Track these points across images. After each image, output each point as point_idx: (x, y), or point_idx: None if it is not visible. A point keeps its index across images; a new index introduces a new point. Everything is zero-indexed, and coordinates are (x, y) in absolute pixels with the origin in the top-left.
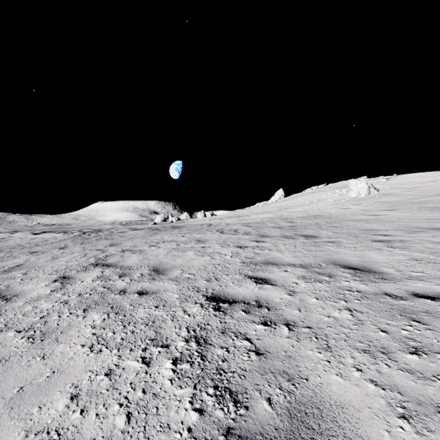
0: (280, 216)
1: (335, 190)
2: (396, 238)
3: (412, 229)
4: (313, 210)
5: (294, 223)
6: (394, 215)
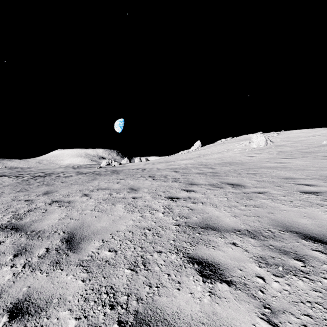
0: (200, 162)
1: (240, 141)
2: (323, 189)
3: None
4: (225, 157)
5: (214, 169)
6: (297, 163)
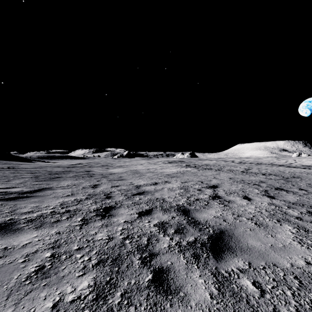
0: None
1: None
2: None
3: None
4: None
5: None
6: None
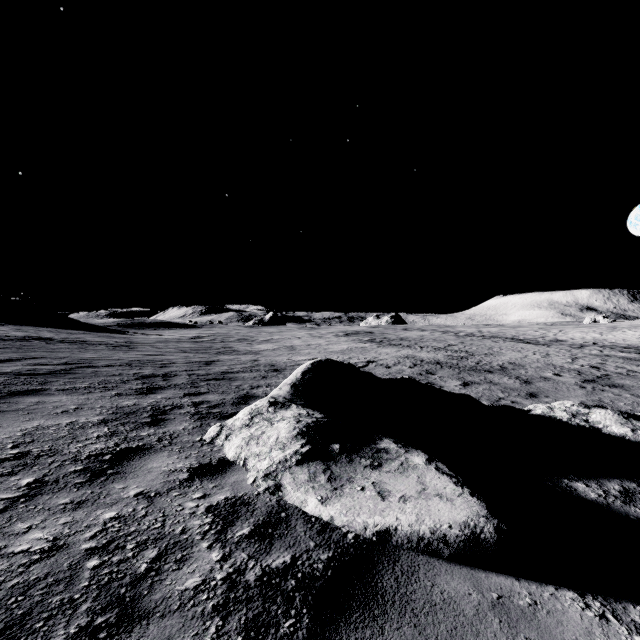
0: None
1: None
2: None
3: None
4: None
5: None
6: None
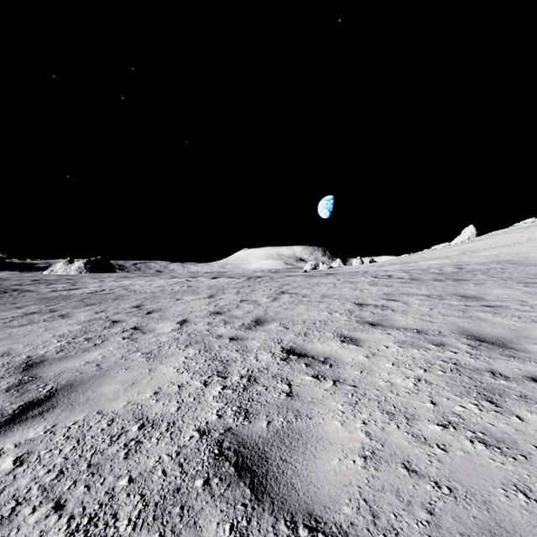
0: (457, 262)
1: None
2: None
3: None
4: (508, 254)
5: (462, 269)
6: None
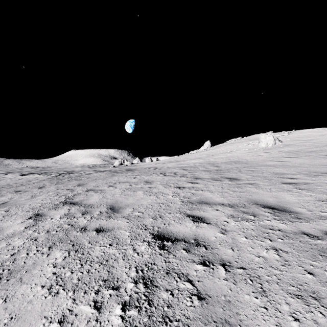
0: (208, 161)
1: (249, 141)
2: (301, 181)
3: (313, 173)
4: (233, 157)
5: (219, 167)
6: (296, 161)
